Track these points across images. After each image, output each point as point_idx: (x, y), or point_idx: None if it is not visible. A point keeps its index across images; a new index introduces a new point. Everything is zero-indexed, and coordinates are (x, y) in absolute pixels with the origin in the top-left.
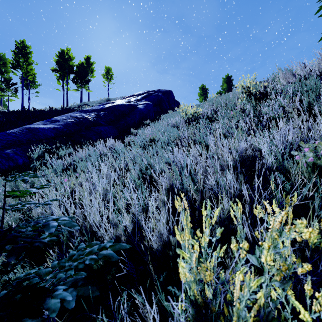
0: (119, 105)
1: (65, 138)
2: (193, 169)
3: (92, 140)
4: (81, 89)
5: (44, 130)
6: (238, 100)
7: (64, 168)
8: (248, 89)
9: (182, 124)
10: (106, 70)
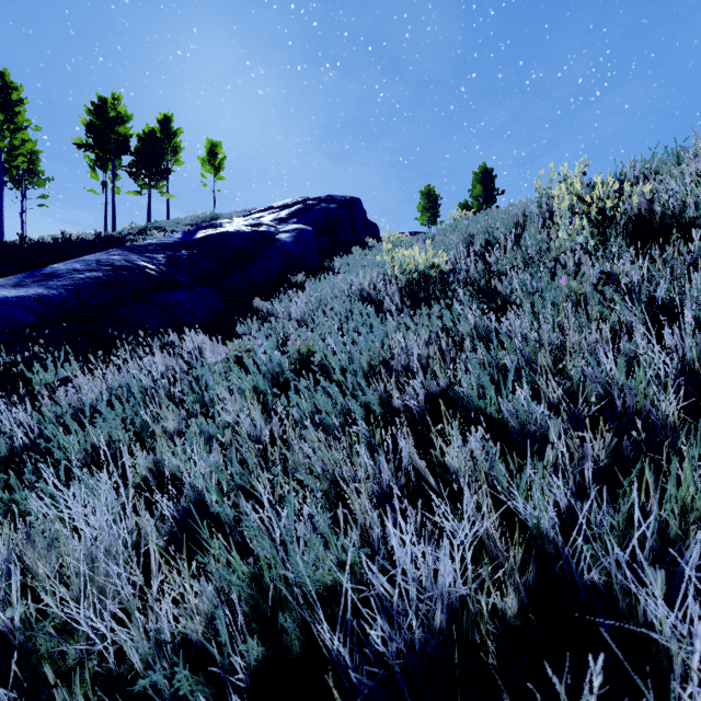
0: (230, 233)
1: (66, 328)
2: (484, 607)
3: (148, 330)
4: (149, 192)
5: (7, 304)
6: (551, 234)
7: (17, 450)
8: (594, 203)
9: (392, 296)
10: (209, 148)
